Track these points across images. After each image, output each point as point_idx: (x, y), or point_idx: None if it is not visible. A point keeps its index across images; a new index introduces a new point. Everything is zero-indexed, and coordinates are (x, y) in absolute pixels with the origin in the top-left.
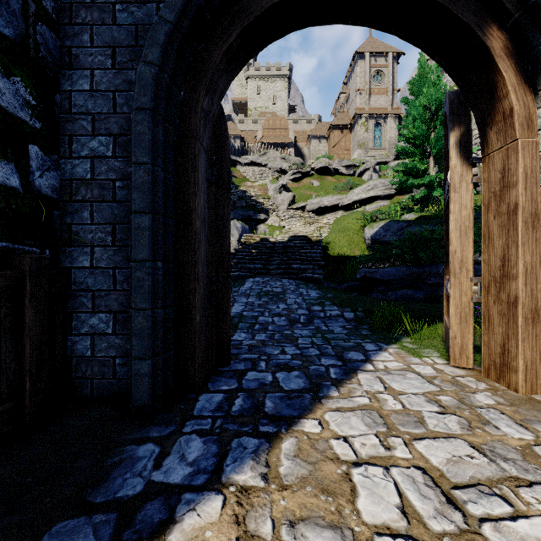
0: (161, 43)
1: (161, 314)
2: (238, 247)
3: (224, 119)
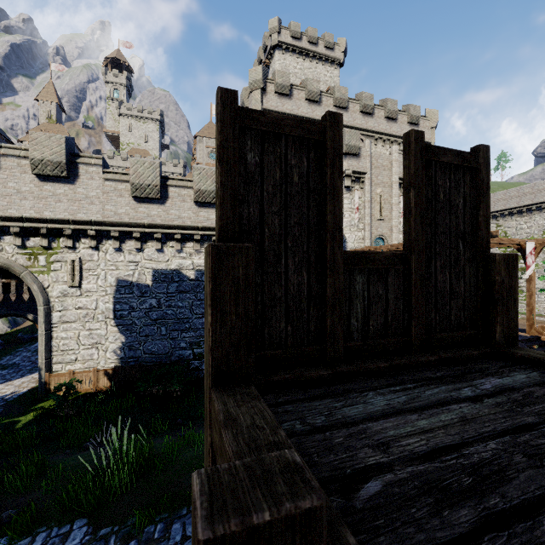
0: None
1: None
2: None
3: None
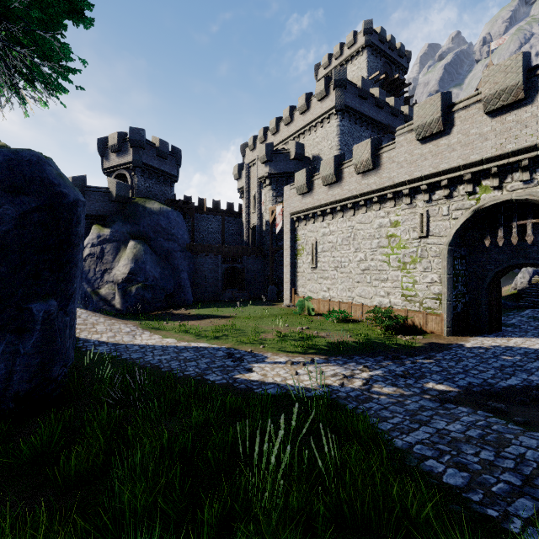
0: (486, 283)
1: (486, 320)
2: (528, 285)
3: (500, 282)
